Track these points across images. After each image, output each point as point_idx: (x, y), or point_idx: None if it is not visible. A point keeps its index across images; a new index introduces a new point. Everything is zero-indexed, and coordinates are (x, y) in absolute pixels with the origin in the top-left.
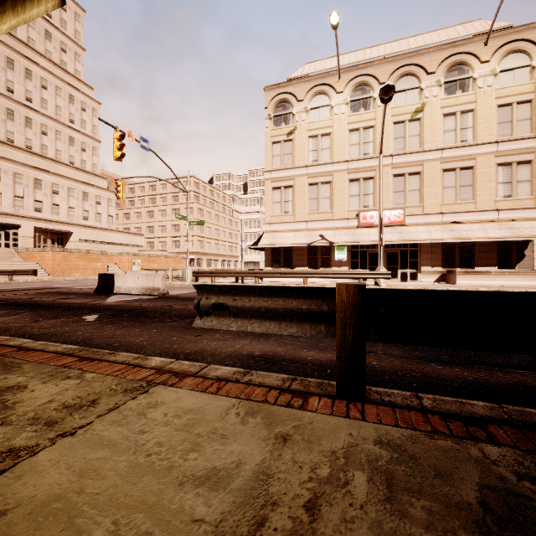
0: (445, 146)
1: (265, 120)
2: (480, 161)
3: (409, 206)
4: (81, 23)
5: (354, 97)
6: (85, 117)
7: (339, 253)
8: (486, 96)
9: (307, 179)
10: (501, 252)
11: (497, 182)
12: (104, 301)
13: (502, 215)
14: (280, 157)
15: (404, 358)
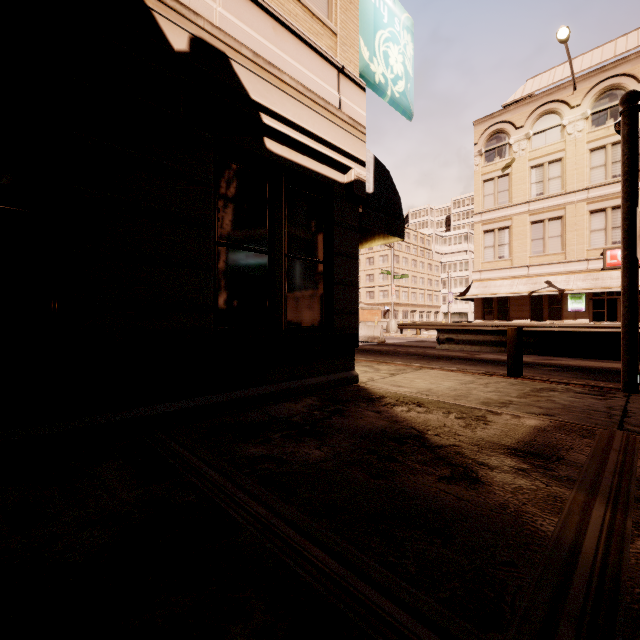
0: None
1: (475, 157)
2: None
3: None
4: None
5: (597, 108)
6: None
7: (574, 302)
8: None
9: (529, 217)
10: None
11: None
12: None
13: None
14: (492, 195)
15: (569, 377)
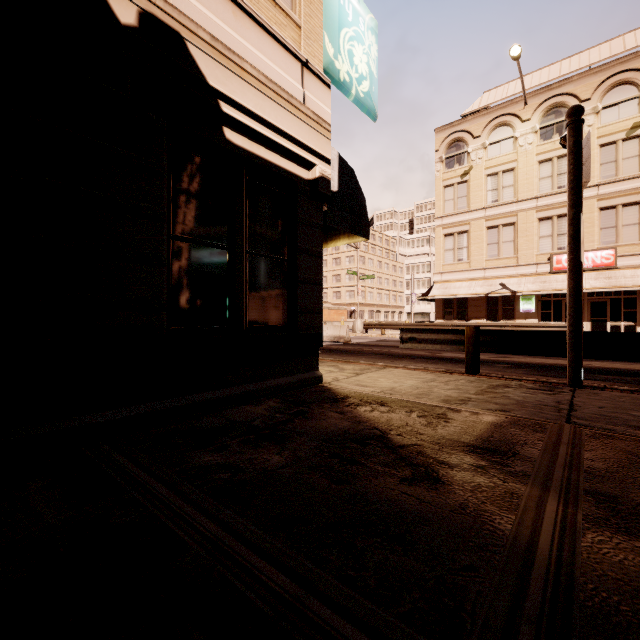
0: None
1: (436, 163)
2: None
3: (624, 244)
4: None
5: (545, 123)
6: None
7: (525, 303)
8: None
9: (485, 222)
10: None
11: None
12: None
13: None
14: (452, 201)
15: (521, 373)
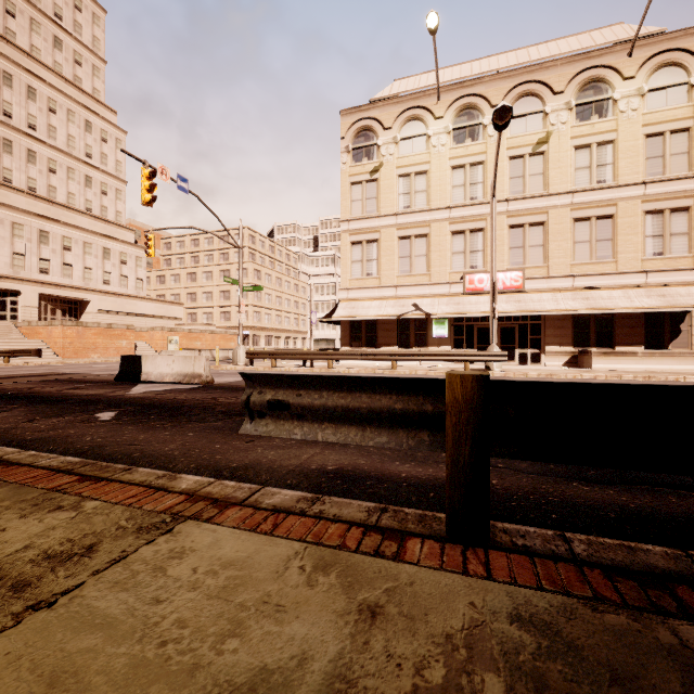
0: (577, 188)
1: (342, 153)
2: (622, 207)
3: (530, 266)
4: (101, 27)
5: (458, 124)
6: (106, 150)
7: (438, 328)
8: (630, 123)
9: (397, 231)
10: (649, 327)
11: (644, 236)
12: (127, 393)
13: (652, 279)
14: (361, 202)
15: (534, 474)
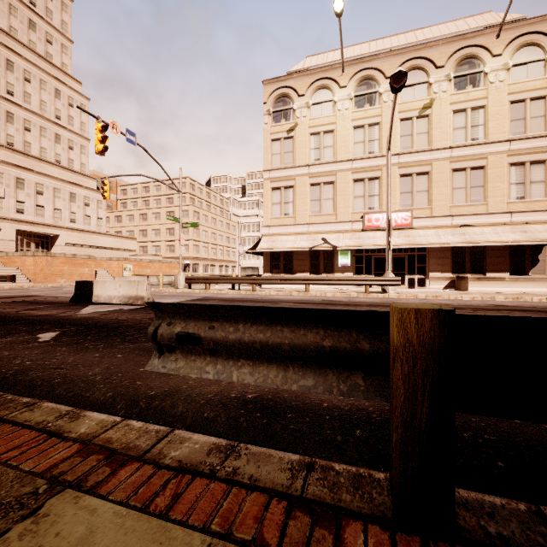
0: (455, 144)
1: (264, 116)
2: (491, 160)
3: (417, 208)
4: (68, 13)
5: (359, 92)
6: (72, 113)
7: (343, 258)
8: (498, 92)
9: (309, 179)
10: (513, 257)
11: (509, 183)
12: (76, 313)
13: (515, 218)
14: (279, 155)
15: None
